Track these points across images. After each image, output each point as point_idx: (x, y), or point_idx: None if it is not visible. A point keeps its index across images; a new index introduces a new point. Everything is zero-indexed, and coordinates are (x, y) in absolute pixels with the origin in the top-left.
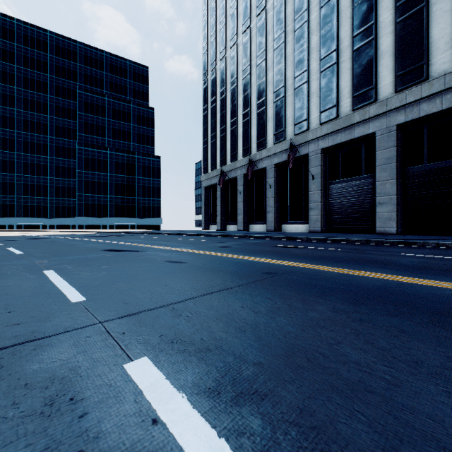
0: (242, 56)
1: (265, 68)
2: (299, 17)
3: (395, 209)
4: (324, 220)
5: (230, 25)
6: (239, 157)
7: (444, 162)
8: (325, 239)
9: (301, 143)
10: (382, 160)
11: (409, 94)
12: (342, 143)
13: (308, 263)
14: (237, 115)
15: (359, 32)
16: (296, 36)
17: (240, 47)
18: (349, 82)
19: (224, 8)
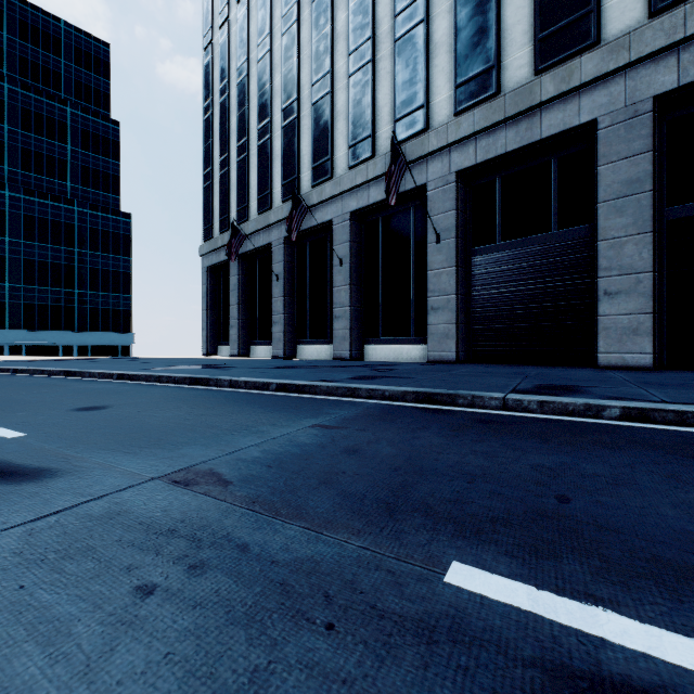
0: None
1: (331, 3)
2: None
3: (651, 306)
4: (463, 335)
5: None
6: (274, 203)
7: None
8: (591, 406)
9: (412, 159)
10: (614, 187)
11: None
12: (509, 155)
13: None
14: (272, 113)
15: None
16: None
17: None
18: (528, 9)
19: None
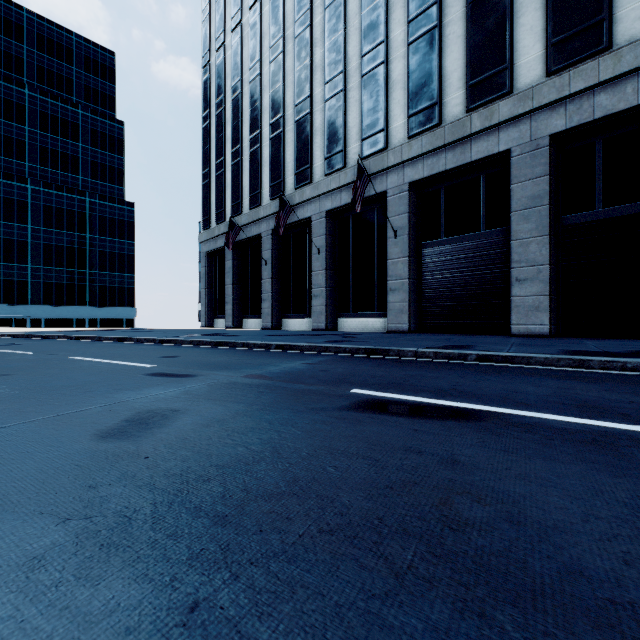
0: (270, 22)
1: (310, 40)
2: None
3: (548, 290)
4: (414, 311)
5: None
6: (264, 200)
7: (633, 206)
8: (461, 354)
9: (375, 171)
10: (522, 201)
11: (577, 76)
12: (448, 172)
13: None
14: (261, 126)
15: None
16: None
17: (266, 7)
18: (462, 61)
19: None
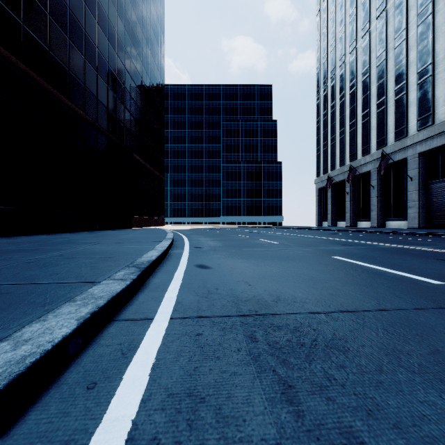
0: (349, 74)
1: (369, 83)
2: (398, 36)
3: None
4: (423, 217)
5: (339, 47)
6: (346, 162)
7: None
8: (381, 231)
9: (400, 148)
10: None
11: None
12: (438, 147)
13: (318, 237)
14: (345, 125)
15: None
16: (396, 53)
17: (347, 66)
18: (444, 92)
19: (334, 33)
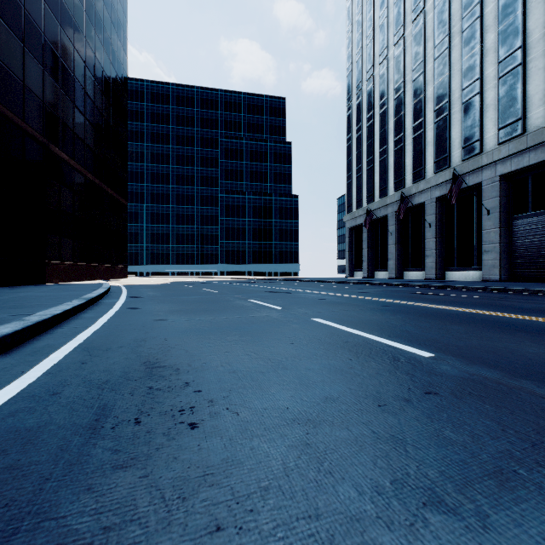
0: (394, 73)
1: (423, 82)
2: (469, 13)
3: None
4: (505, 266)
5: (379, 38)
6: (389, 192)
7: None
8: (484, 288)
9: (472, 169)
10: None
11: None
12: (531, 166)
13: (425, 303)
14: (387, 142)
15: None
16: (465, 38)
17: (391, 62)
18: (542, 86)
19: (372, 20)
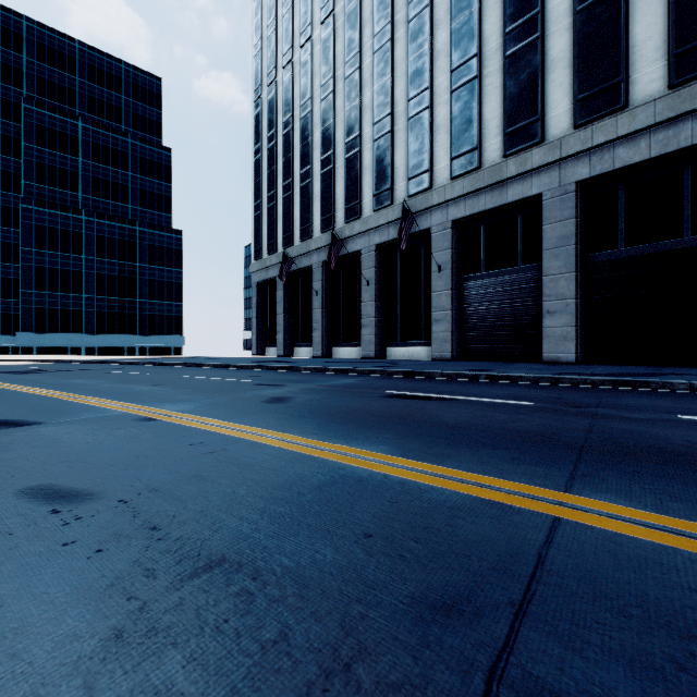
0: (321, 62)
1: (360, 82)
2: None
3: (575, 322)
4: (457, 340)
5: (300, 8)
6: (315, 233)
7: (650, 246)
8: (475, 374)
9: (420, 209)
10: (553, 240)
11: (598, 130)
12: (488, 212)
13: (529, 480)
14: (312, 161)
15: (515, 25)
16: (412, 30)
17: (317, 47)
18: (499, 110)
19: None
